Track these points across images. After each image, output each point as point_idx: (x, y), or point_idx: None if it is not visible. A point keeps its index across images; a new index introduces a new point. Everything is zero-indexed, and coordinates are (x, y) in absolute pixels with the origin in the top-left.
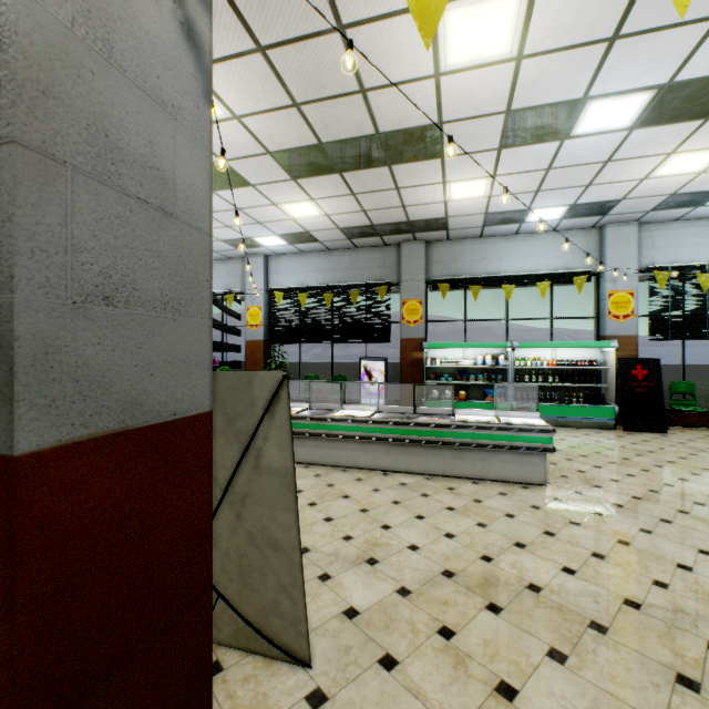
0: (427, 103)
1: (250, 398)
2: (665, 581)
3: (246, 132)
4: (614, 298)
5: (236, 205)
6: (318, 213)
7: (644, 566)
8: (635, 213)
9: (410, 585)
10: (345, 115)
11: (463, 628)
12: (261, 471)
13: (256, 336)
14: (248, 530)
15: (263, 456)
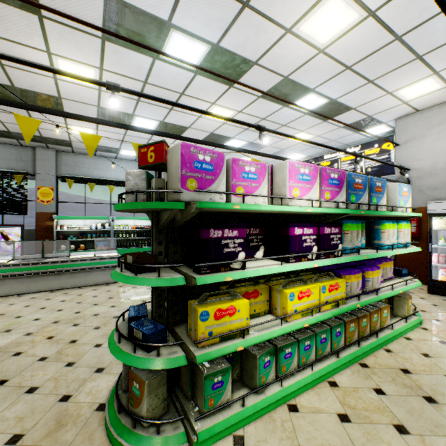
0: (50, 86)
1: None
2: (146, 300)
3: None
4: None
5: None
6: None
7: (142, 298)
8: None
9: (33, 331)
10: None
11: (60, 334)
12: None
13: None
14: None
15: None
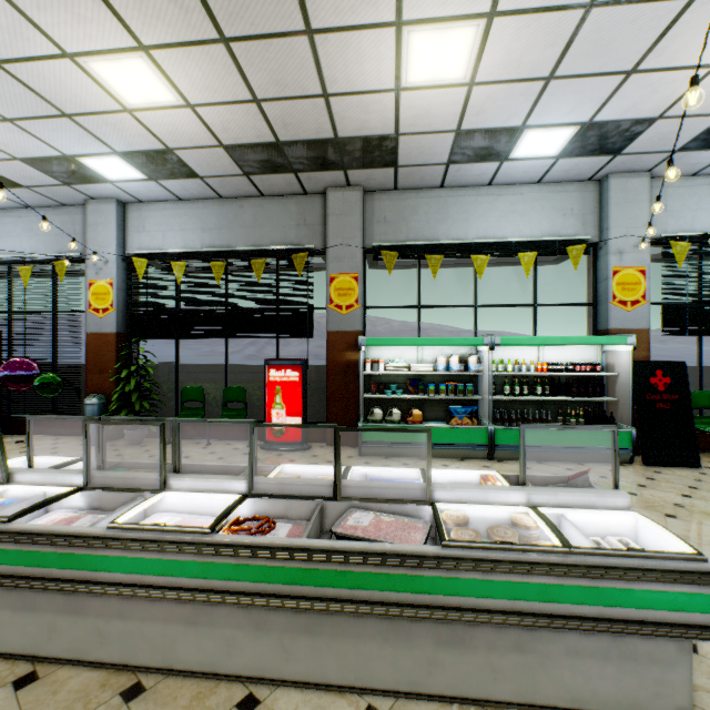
0: None
1: None
2: None
3: None
4: (620, 277)
5: None
6: (171, 97)
7: None
8: (656, 153)
9: None
10: None
11: None
12: None
13: (104, 326)
14: None
15: None
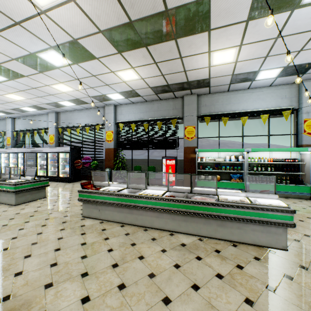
0: None
1: None
2: None
3: (82, 13)
4: (307, 123)
5: (92, 73)
6: (137, 77)
7: None
8: None
9: None
10: None
11: None
12: None
13: (110, 146)
14: None
15: None
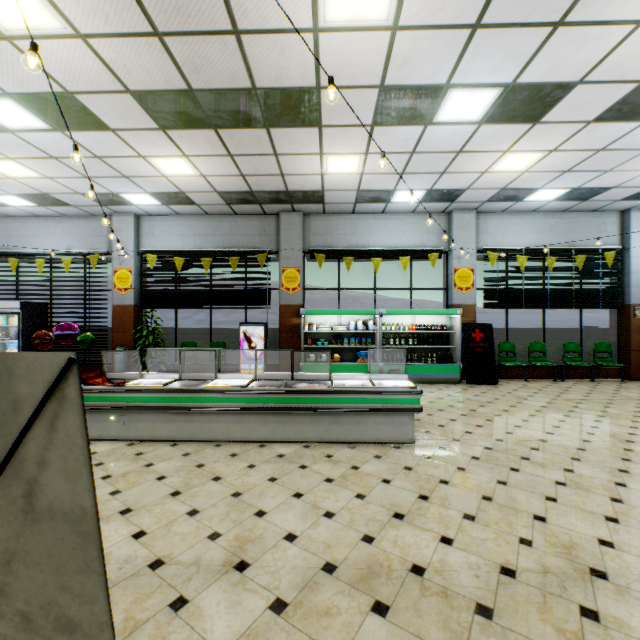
0: (305, 61)
1: (11, 397)
2: (528, 537)
3: (96, 58)
4: (459, 273)
5: (94, 152)
6: (193, 172)
7: (508, 523)
8: (475, 202)
9: (286, 594)
10: (217, 59)
11: None
12: (39, 516)
13: (125, 300)
14: (20, 609)
15: (39, 493)
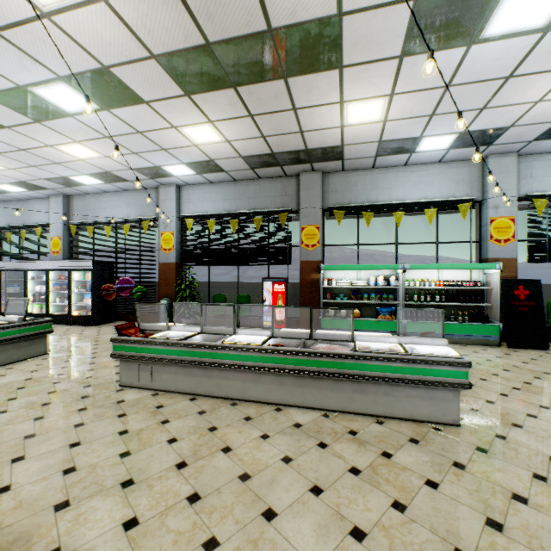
0: None
1: None
2: None
3: (120, 23)
4: (496, 223)
5: (136, 127)
6: (219, 138)
7: None
8: (518, 143)
9: None
10: None
11: None
12: None
13: (169, 258)
14: None
15: None
